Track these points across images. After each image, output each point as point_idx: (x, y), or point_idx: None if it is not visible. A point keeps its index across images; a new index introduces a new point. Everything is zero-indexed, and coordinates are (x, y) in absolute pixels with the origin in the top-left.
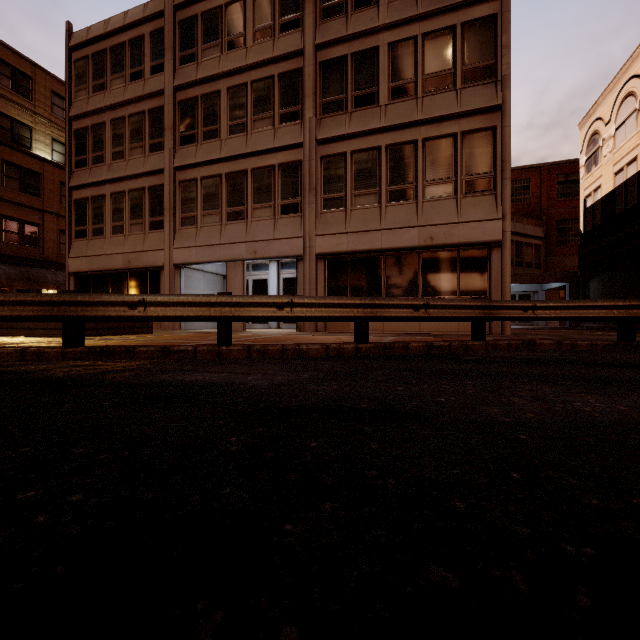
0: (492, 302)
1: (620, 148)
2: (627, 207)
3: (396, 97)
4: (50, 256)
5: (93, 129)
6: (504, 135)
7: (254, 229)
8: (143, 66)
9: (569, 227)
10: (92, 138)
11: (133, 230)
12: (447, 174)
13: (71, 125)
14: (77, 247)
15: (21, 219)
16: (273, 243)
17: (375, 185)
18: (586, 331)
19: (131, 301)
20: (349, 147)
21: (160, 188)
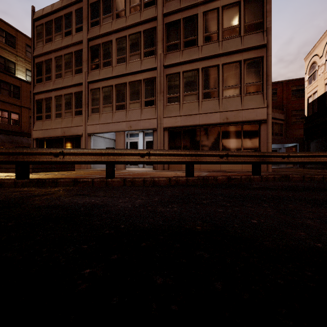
0: (264, 153)
1: None
2: None
3: (207, 41)
4: (25, 130)
5: (45, 62)
6: (268, 61)
7: (130, 114)
8: (71, 28)
9: (298, 114)
10: (45, 67)
11: (66, 115)
12: (235, 83)
13: (34, 60)
14: (37, 125)
15: (9, 110)
16: (140, 122)
17: (196, 89)
18: (311, 169)
19: (55, 152)
20: (181, 69)
21: (80, 93)
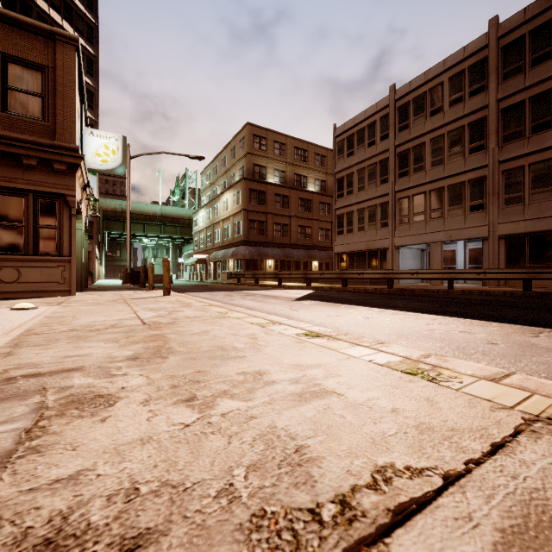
0: None
1: None
2: None
3: None
4: (315, 243)
5: (347, 177)
6: None
7: (449, 222)
8: (375, 137)
9: None
10: (346, 181)
11: (369, 228)
12: None
13: (335, 176)
14: (338, 239)
15: (305, 226)
16: (464, 230)
17: (551, 185)
18: None
19: (412, 272)
20: (526, 161)
21: (386, 204)
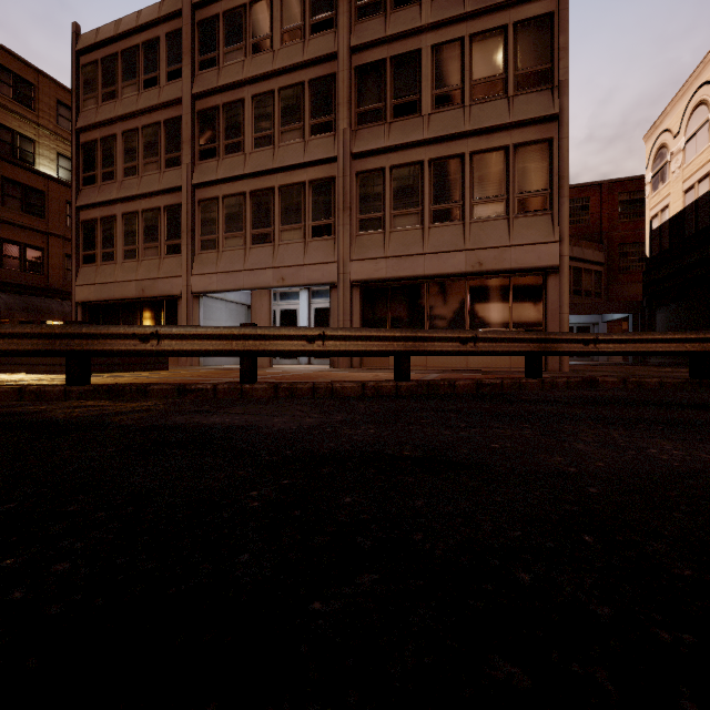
0: (549, 335)
1: (690, 163)
2: (698, 229)
3: (440, 106)
4: (55, 284)
5: (103, 142)
6: (561, 148)
7: (282, 253)
8: (158, 72)
9: (633, 251)
10: (101, 152)
11: (147, 255)
12: (498, 192)
13: (78, 138)
14: (85, 274)
15: (23, 243)
16: (303, 269)
17: (417, 204)
18: (653, 367)
19: (143, 333)
20: (388, 162)
21: (177, 208)
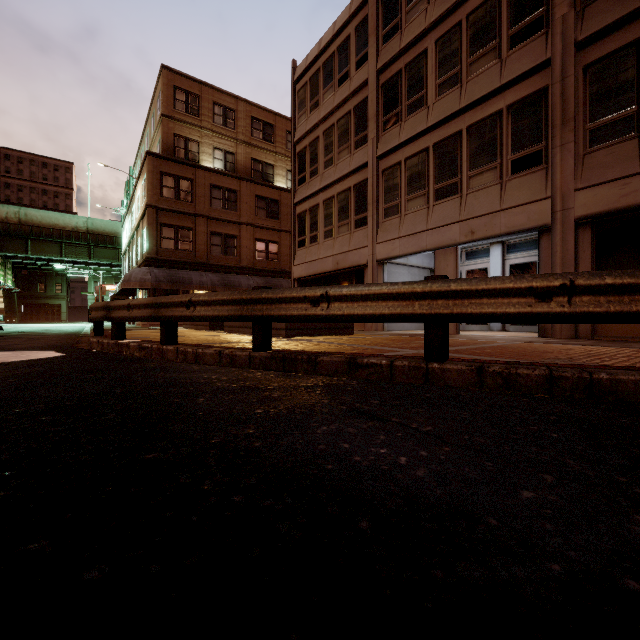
0: None
1: None
2: None
3: None
4: (285, 267)
5: (310, 146)
6: None
7: (470, 203)
8: (349, 66)
9: None
10: (309, 155)
11: (340, 232)
12: None
13: (295, 149)
14: (299, 255)
15: (267, 240)
16: (499, 216)
17: None
18: None
19: (313, 296)
20: None
21: (364, 183)
